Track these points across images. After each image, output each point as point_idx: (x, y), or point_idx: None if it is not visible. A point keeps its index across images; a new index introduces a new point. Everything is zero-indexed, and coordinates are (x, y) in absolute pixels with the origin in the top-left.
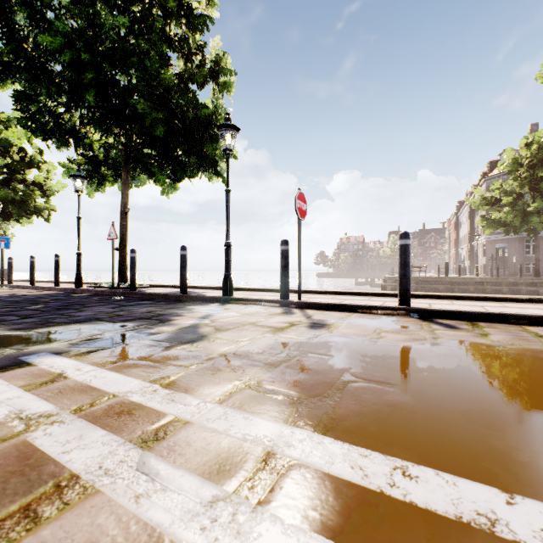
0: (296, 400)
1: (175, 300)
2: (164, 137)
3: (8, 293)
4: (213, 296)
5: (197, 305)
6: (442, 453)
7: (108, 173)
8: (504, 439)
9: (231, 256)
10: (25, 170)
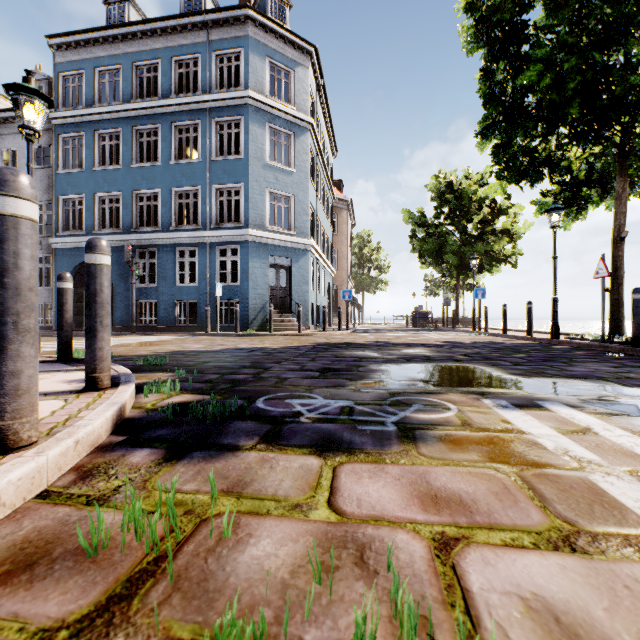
0: None
1: None
2: None
3: (487, 340)
4: None
5: None
6: None
7: (590, 193)
8: None
9: None
10: (493, 220)
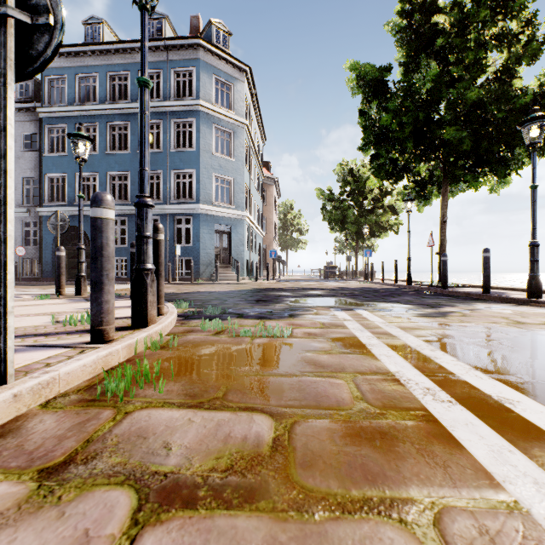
0: (436, 336)
1: (472, 298)
2: (475, 146)
3: (368, 286)
4: (510, 297)
5: (484, 303)
6: (461, 355)
7: (433, 189)
8: (512, 364)
9: (537, 256)
10: (382, 198)
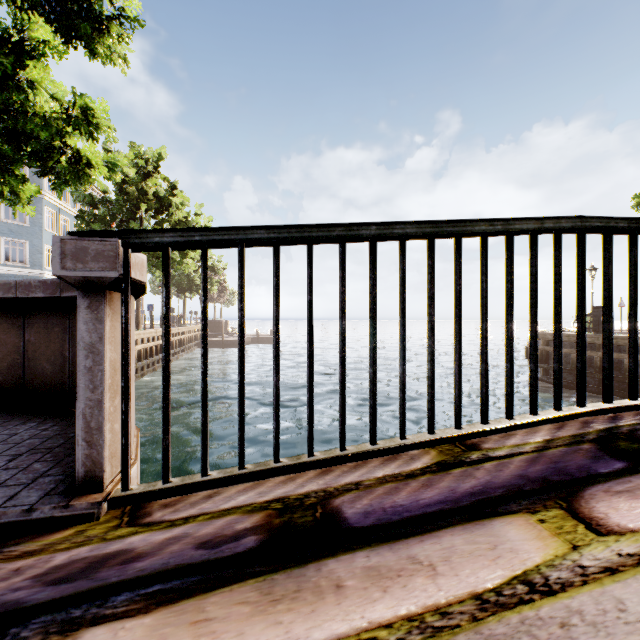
0: None
1: None
2: None
3: None
4: None
5: None
6: None
7: None
8: None
9: None
10: None
